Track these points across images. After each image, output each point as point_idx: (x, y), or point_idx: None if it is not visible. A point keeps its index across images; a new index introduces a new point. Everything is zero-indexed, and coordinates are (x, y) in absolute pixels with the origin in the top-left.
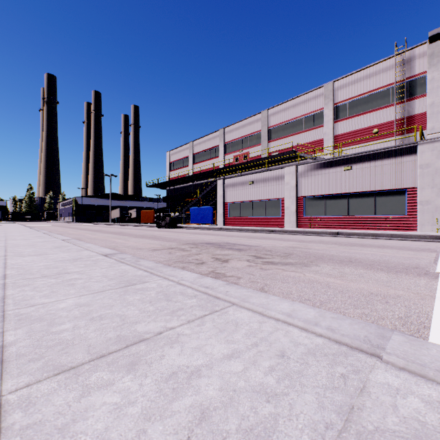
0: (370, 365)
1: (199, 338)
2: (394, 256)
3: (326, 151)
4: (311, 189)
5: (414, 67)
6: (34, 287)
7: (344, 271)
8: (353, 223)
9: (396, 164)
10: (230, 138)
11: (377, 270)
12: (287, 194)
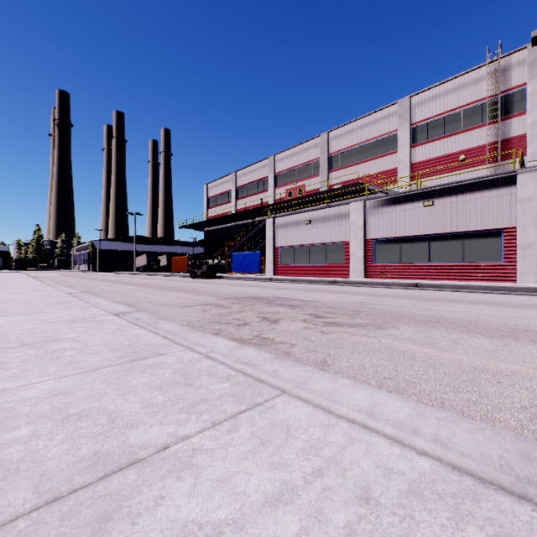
0: (525, 522)
1: (227, 458)
2: (493, 314)
3: (400, 183)
4: (383, 230)
5: (510, 77)
6: (0, 363)
7: (432, 335)
8: (435, 273)
9: (489, 198)
10: (282, 168)
11: (475, 334)
12: (352, 237)
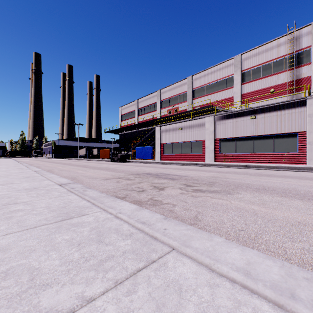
0: None
1: None
2: (298, 184)
3: (235, 106)
4: (225, 133)
5: (301, 42)
6: None
7: (264, 198)
8: (257, 158)
9: (290, 114)
10: (165, 97)
11: (291, 198)
12: (207, 137)
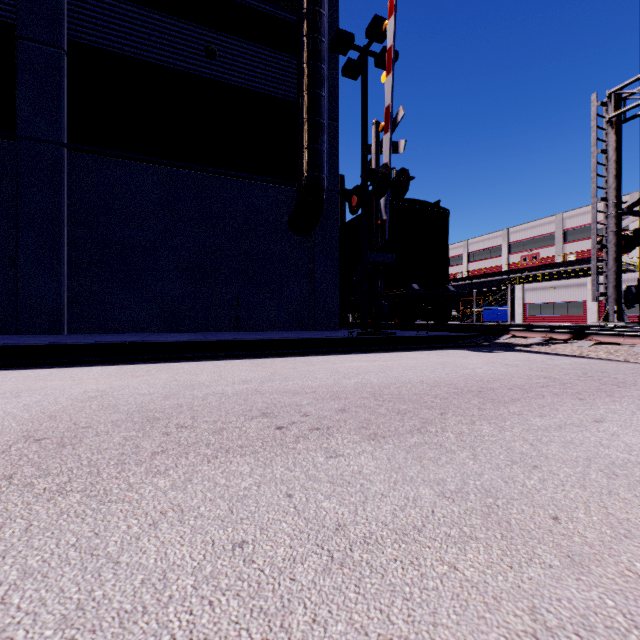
0: None
1: None
2: None
3: (631, 255)
4: None
5: None
6: None
7: None
8: None
9: None
10: (516, 238)
11: None
12: (588, 298)
